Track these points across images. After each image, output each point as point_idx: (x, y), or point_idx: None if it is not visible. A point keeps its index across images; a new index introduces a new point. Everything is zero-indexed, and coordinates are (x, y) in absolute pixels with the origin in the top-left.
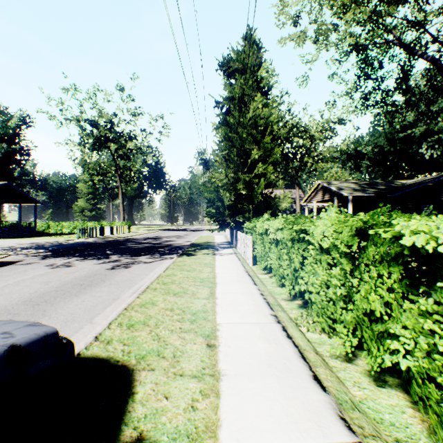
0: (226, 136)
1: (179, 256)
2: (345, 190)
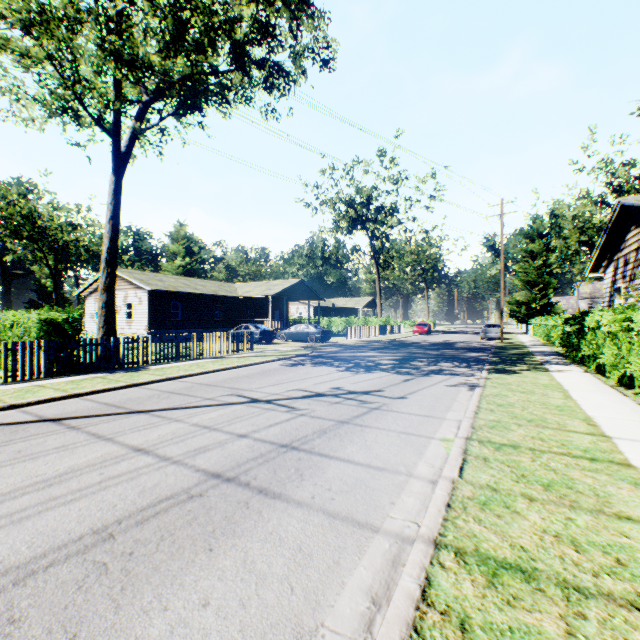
0: (521, 275)
1: None
2: None
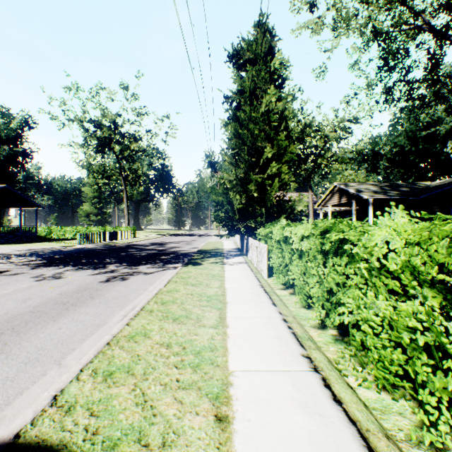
0: (236, 132)
1: (184, 265)
2: (364, 192)
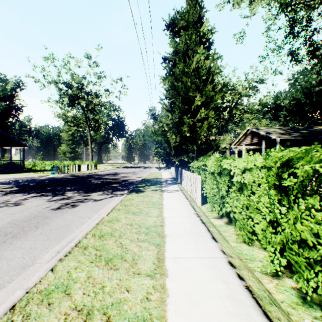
0: (172, 85)
1: (129, 193)
2: (273, 134)
